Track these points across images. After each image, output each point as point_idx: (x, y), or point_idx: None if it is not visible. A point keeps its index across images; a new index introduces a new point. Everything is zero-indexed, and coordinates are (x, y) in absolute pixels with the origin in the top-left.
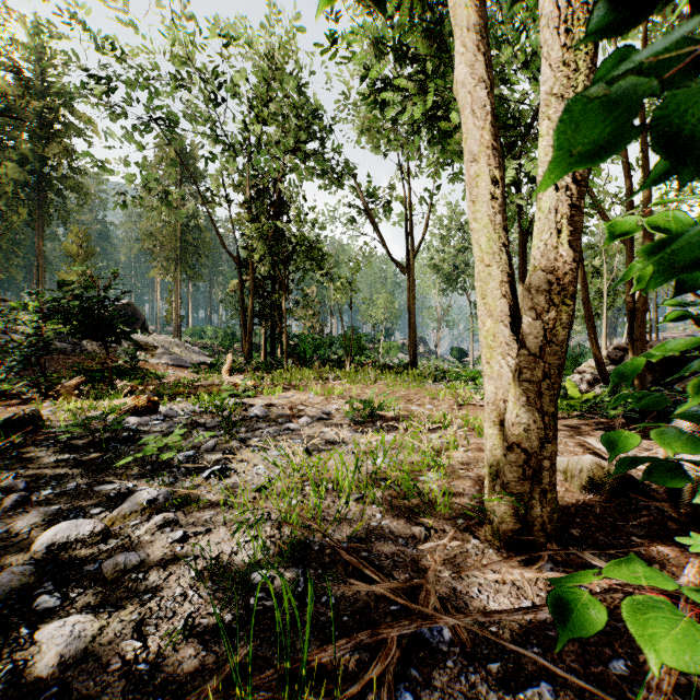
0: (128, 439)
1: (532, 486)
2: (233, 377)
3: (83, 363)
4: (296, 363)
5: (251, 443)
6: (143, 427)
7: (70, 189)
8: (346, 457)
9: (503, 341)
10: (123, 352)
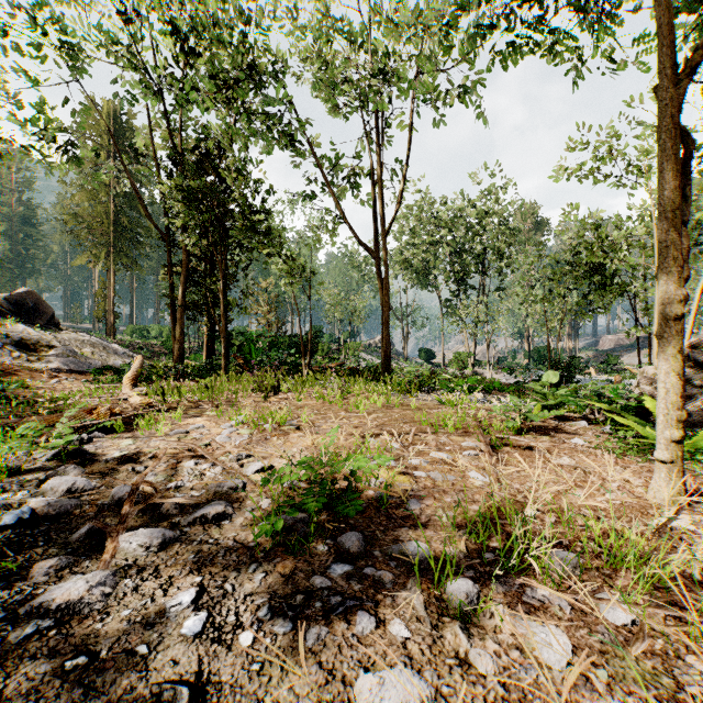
0: None
1: None
2: (133, 390)
3: None
4: (244, 367)
5: None
6: None
7: None
8: None
9: None
10: None
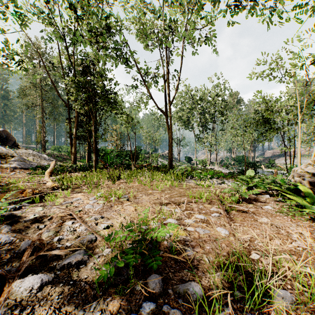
0: None
1: None
2: (49, 178)
3: None
4: (105, 165)
5: None
6: None
7: None
8: None
9: None
10: None
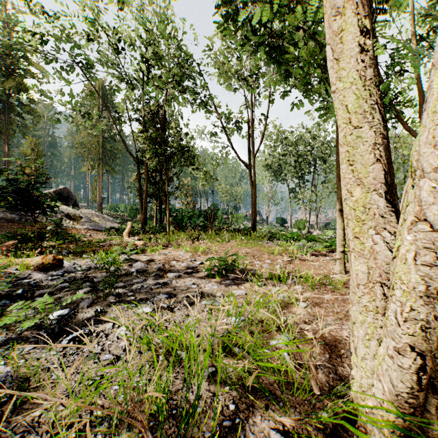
0: (21, 295)
1: (424, 395)
2: (130, 238)
3: (26, 228)
4: (176, 228)
5: (124, 298)
6: (42, 282)
7: (28, 113)
8: (202, 314)
9: (377, 213)
10: (51, 221)
